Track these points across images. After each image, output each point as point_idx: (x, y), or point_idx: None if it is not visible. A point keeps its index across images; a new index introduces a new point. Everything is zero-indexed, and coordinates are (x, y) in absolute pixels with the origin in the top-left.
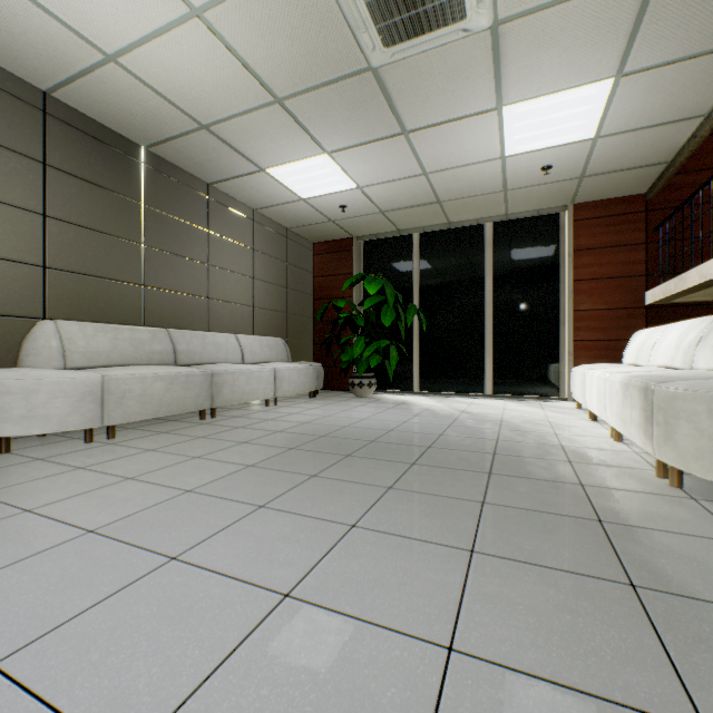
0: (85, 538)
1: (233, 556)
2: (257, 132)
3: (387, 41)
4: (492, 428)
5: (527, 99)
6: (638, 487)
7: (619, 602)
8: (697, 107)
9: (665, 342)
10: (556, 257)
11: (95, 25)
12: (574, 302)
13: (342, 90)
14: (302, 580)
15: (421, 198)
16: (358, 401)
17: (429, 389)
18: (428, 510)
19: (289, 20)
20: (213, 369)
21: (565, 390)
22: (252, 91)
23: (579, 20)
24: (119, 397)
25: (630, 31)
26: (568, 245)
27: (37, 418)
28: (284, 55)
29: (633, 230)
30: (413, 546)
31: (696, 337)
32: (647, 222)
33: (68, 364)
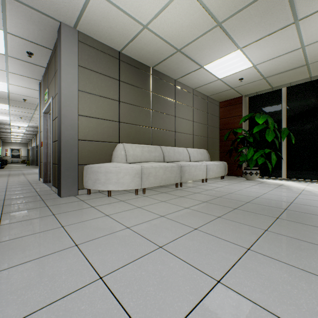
0: (159, 251)
1: (260, 291)
2: (203, 46)
3: None
4: None
5: None
6: None
7: None
8: None
9: None
10: None
11: (141, 11)
12: None
13: (259, 5)
14: None
15: (294, 64)
16: (250, 182)
17: (293, 177)
18: None
19: None
20: (181, 164)
21: None
22: (205, 23)
23: None
24: (147, 175)
25: None
26: None
27: (120, 183)
28: None
29: None
30: None
31: None
32: None
33: (127, 161)
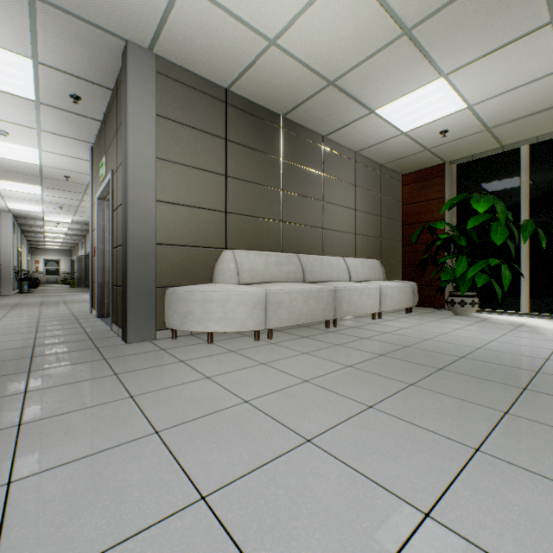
0: (307, 449)
1: (514, 540)
2: (377, 73)
3: None
4: None
5: None
6: None
7: None
8: None
9: None
10: None
11: (265, 15)
12: None
13: None
14: None
15: (546, 102)
16: (461, 319)
17: (543, 311)
18: None
19: None
20: (334, 286)
21: None
22: (381, 31)
23: None
24: (275, 306)
25: None
26: None
27: (228, 320)
28: None
29: None
30: None
31: None
32: None
33: (240, 281)
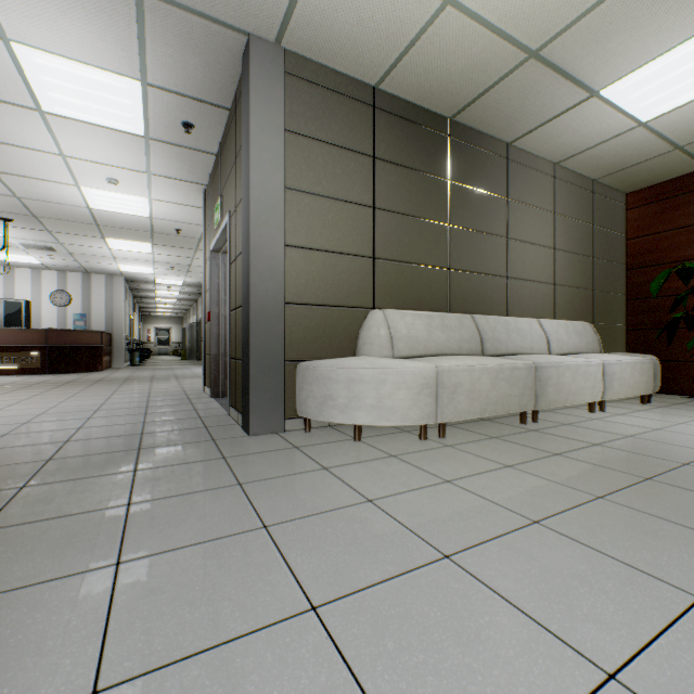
0: None
1: None
2: (614, 25)
3: None
4: None
5: None
6: None
7: None
8: None
9: None
10: None
11: None
12: None
13: None
14: None
15: None
16: None
17: None
18: None
19: None
20: (534, 361)
21: None
22: None
23: None
24: (450, 391)
25: None
26: None
27: (383, 409)
28: None
29: None
30: None
31: None
32: None
33: (394, 353)
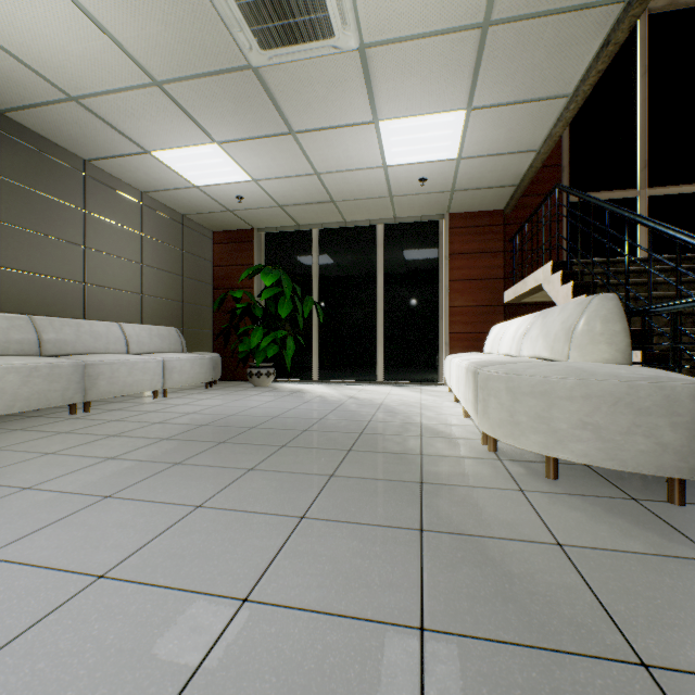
0: None
1: (55, 547)
2: (137, 112)
3: (263, 44)
4: (370, 411)
5: (399, 118)
6: (465, 453)
7: (405, 544)
8: (531, 143)
9: (508, 334)
10: (436, 259)
11: None
12: (450, 299)
13: (225, 83)
14: (124, 561)
15: (316, 197)
16: (255, 391)
17: (328, 377)
18: (278, 486)
19: (159, 5)
20: (86, 359)
21: (443, 376)
22: (126, 69)
23: (432, 57)
24: None
25: (472, 73)
26: (445, 249)
27: None
28: (158, 38)
29: (494, 239)
30: (250, 518)
31: (524, 330)
32: (505, 234)
33: None
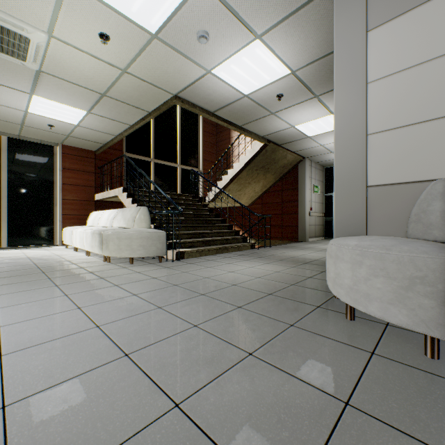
0: None
1: None
2: None
3: None
4: (27, 260)
5: (48, 99)
6: (99, 264)
7: (100, 280)
8: (114, 133)
9: (104, 217)
10: (52, 169)
11: None
12: (63, 195)
13: None
14: None
15: None
16: None
17: None
18: (29, 285)
19: None
20: None
21: (58, 240)
22: None
23: (77, 91)
24: None
25: (94, 103)
26: (60, 165)
27: None
28: None
29: (91, 165)
30: (34, 290)
31: (114, 216)
32: (96, 164)
33: None
